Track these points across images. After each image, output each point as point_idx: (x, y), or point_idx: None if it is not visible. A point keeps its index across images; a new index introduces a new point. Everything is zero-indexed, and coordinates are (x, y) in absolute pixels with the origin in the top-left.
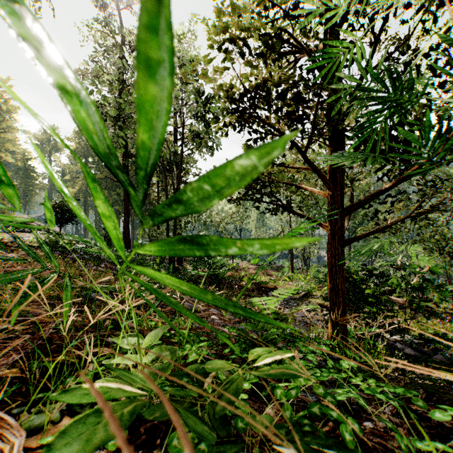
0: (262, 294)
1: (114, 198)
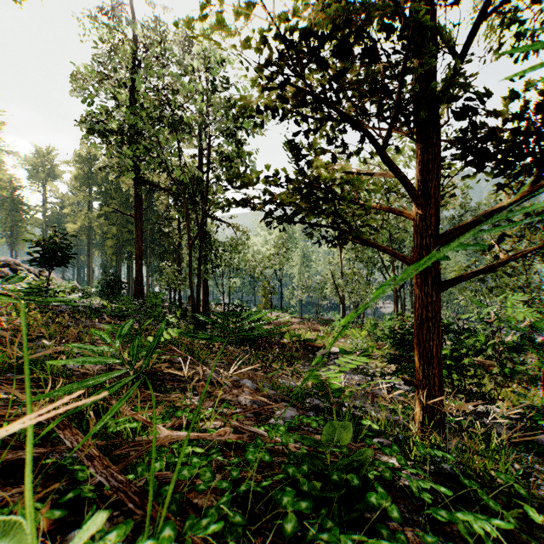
0: (308, 354)
1: (125, 236)
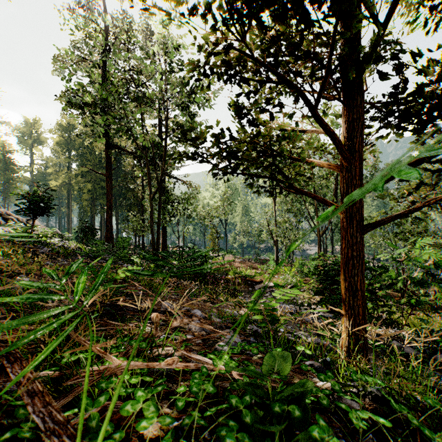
0: (248, 287)
1: (98, 192)
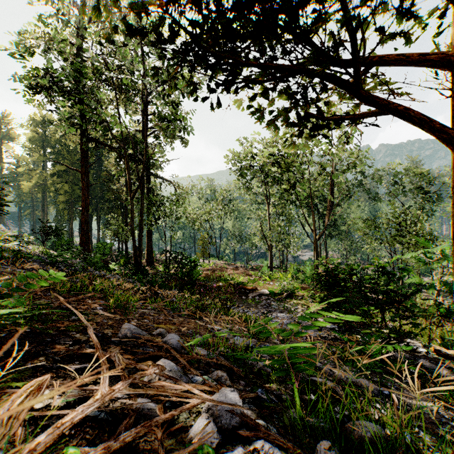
0: (241, 296)
1: (76, 193)
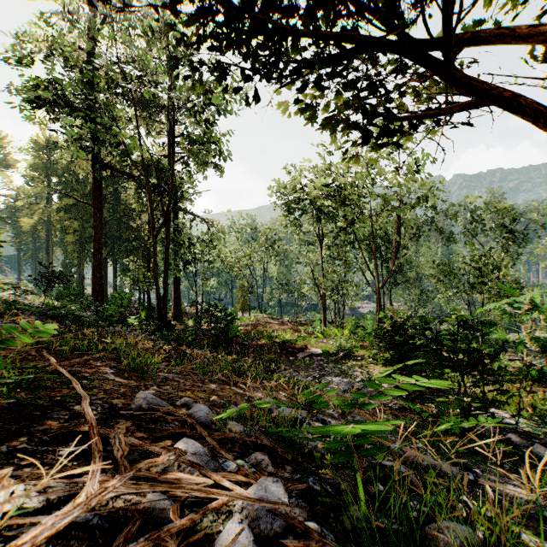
0: (288, 356)
1: (88, 232)
